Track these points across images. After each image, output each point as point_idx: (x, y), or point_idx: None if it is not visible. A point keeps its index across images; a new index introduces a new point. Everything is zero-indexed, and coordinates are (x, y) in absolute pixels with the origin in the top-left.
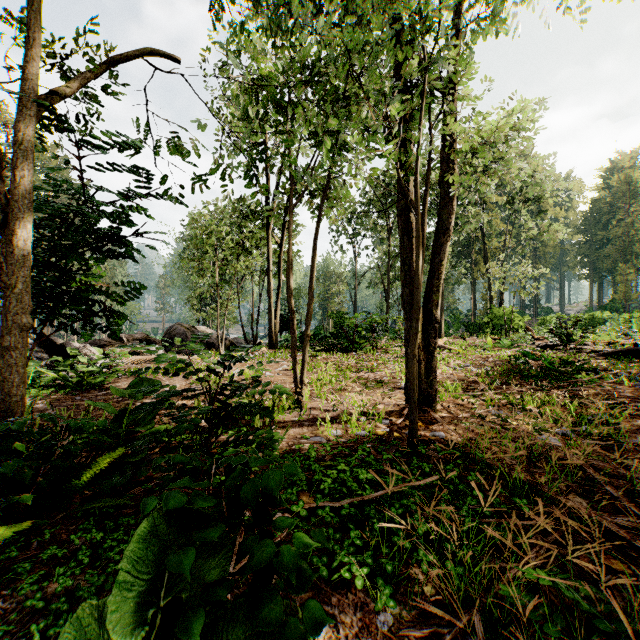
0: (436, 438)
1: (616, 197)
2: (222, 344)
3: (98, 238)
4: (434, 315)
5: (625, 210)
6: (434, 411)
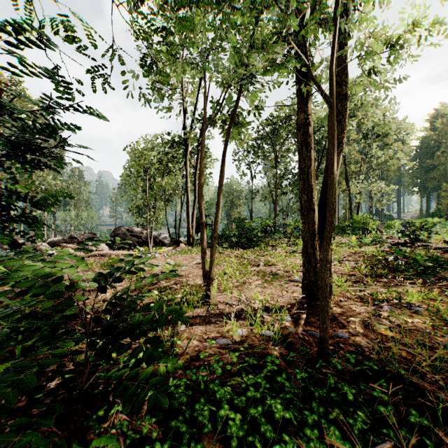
0: (340, 340)
1: (440, 135)
2: (151, 242)
3: (8, 143)
4: None
5: (446, 144)
6: (329, 306)
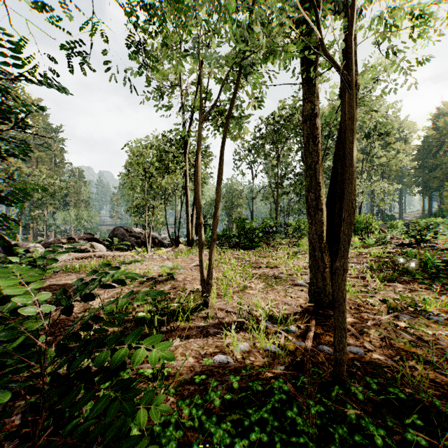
0: (355, 356)
1: (442, 134)
2: (149, 243)
3: None
4: None
5: None
6: None
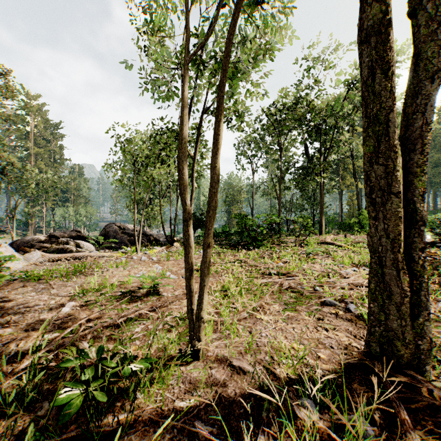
0: None
1: None
2: (139, 242)
3: None
4: (419, 212)
5: None
6: (428, 379)
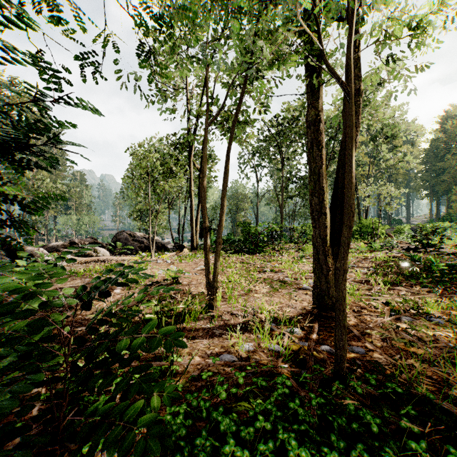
0: (357, 356)
1: (450, 137)
2: (153, 247)
3: None
4: None
5: None
6: None
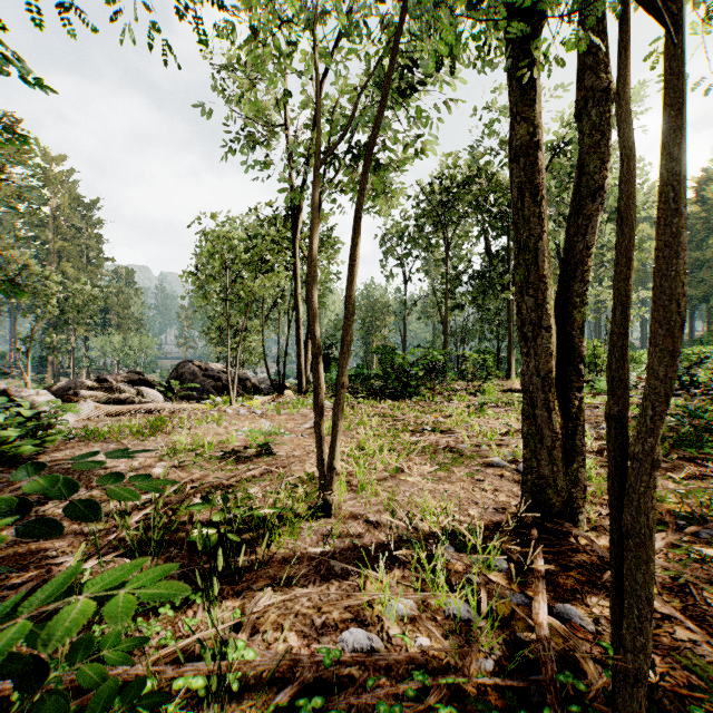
0: None
1: (712, 211)
2: (234, 388)
3: None
4: (577, 347)
5: None
6: (582, 529)
